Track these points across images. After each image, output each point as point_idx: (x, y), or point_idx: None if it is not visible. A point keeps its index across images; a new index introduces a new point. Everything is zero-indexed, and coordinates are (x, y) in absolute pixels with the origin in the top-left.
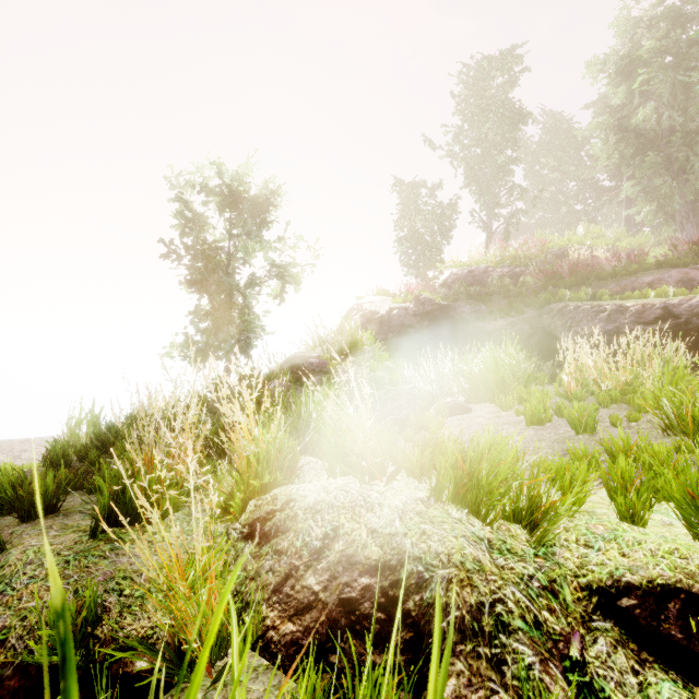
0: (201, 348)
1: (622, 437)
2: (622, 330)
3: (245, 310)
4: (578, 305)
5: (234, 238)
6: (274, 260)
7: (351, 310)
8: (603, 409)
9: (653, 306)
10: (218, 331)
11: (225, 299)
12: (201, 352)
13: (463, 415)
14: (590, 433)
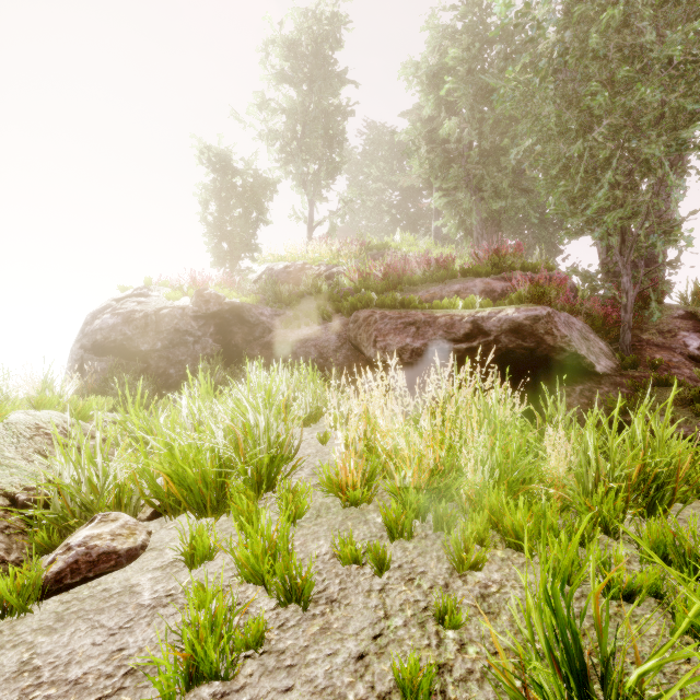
0: None
1: None
2: (430, 348)
3: None
4: (385, 313)
5: None
6: None
7: (101, 305)
8: (396, 538)
9: (463, 319)
10: None
11: None
12: None
13: (101, 581)
14: None
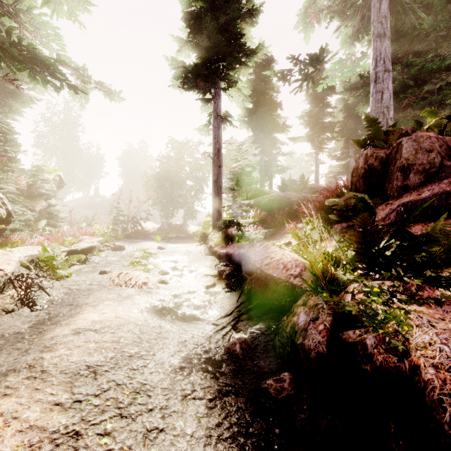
0: None
1: None
2: None
3: None
4: None
5: None
6: None
7: None
8: None
9: None
10: None
11: None
12: None
13: None
14: None
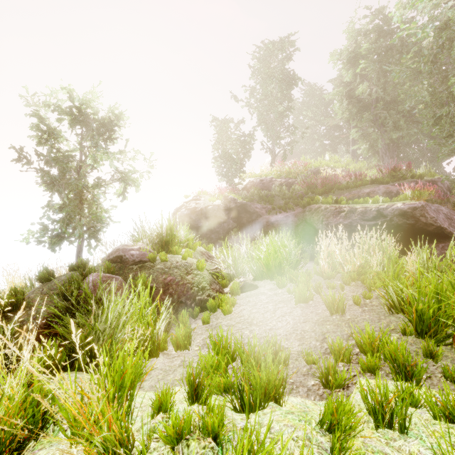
0: (56, 234)
1: (368, 332)
2: (353, 224)
3: (94, 205)
4: (327, 206)
5: (84, 149)
6: (117, 167)
7: (180, 205)
8: (346, 286)
9: (372, 209)
10: (71, 221)
11: (75, 197)
12: (55, 237)
13: (251, 291)
14: (340, 313)
